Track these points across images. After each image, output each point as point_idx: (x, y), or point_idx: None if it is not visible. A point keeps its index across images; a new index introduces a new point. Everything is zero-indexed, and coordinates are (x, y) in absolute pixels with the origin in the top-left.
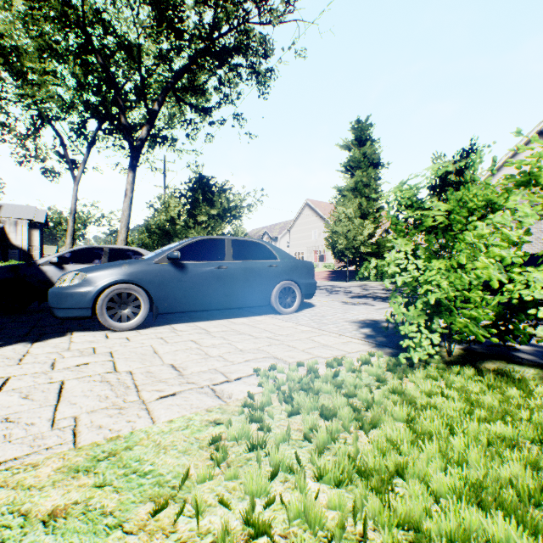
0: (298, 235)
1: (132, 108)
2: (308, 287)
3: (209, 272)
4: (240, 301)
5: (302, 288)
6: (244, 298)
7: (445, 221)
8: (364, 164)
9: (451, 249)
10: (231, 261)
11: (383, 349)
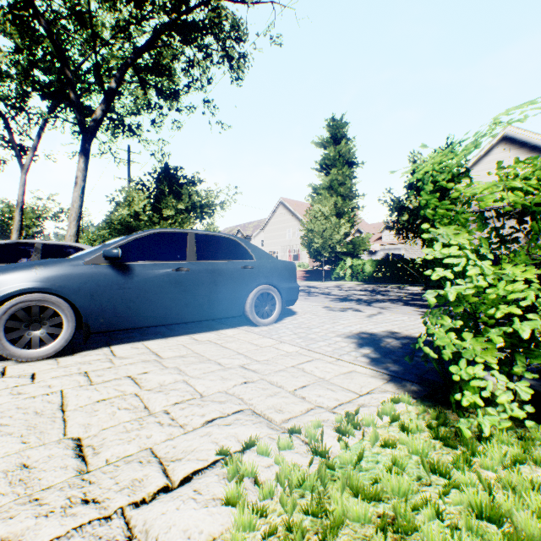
0: (272, 234)
1: (91, 90)
2: (290, 292)
3: (164, 276)
4: (206, 312)
5: (283, 294)
6: (212, 308)
7: (517, 202)
8: (339, 162)
9: (537, 245)
10: (194, 261)
11: (403, 386)
